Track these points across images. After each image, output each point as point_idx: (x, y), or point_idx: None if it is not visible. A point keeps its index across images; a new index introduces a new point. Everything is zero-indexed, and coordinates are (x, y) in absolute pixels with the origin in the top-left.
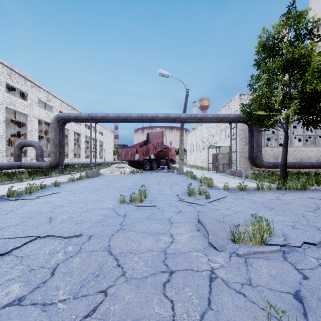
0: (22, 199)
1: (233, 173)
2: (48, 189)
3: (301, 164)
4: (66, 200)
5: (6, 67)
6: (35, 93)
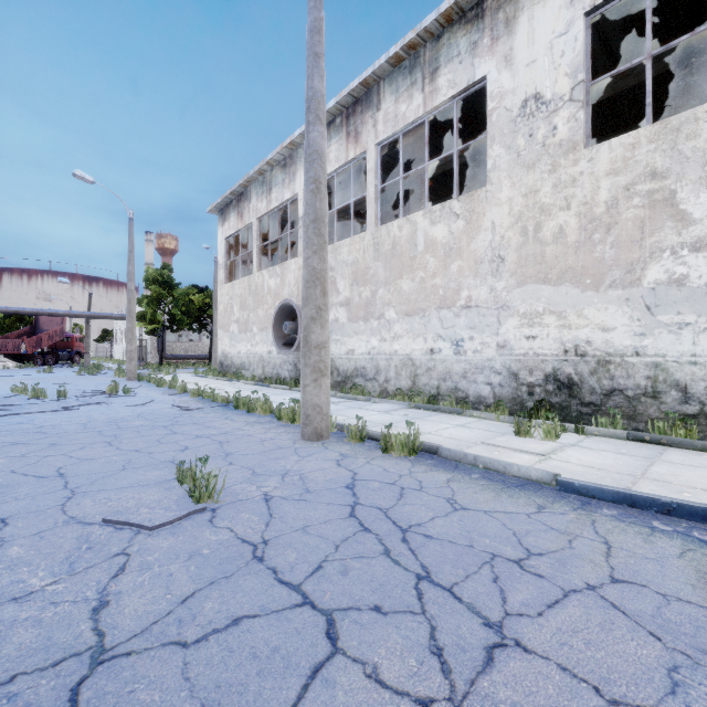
0: None
1: (139, 364)
2: None
3: (198, 356)
4: None
5: None
6: None
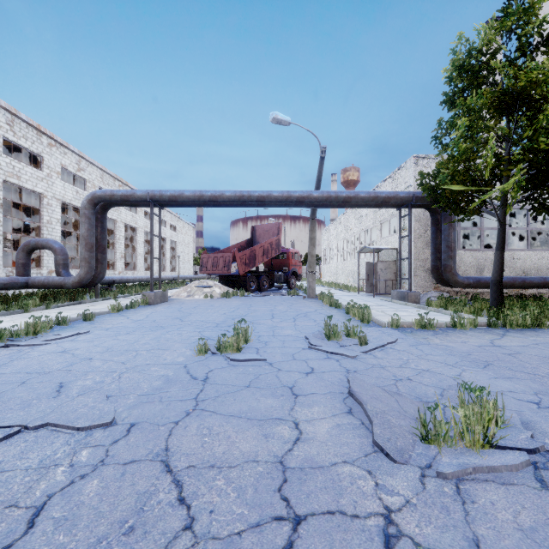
0: (16, 345)
1: (405, 297)
2: (70, 326)
3: (526, 280)
4: (99, 348)
5: (4, 110)
6: (56, 156)
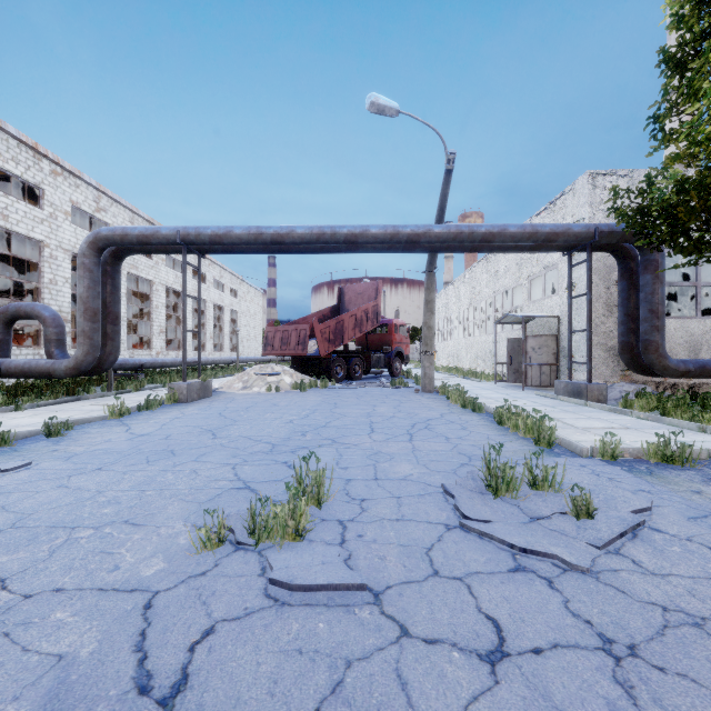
0: None
1: (581, 392)
2: (12, 449)
3: None
4: (1, 517)
5: None
6: (63, 189)
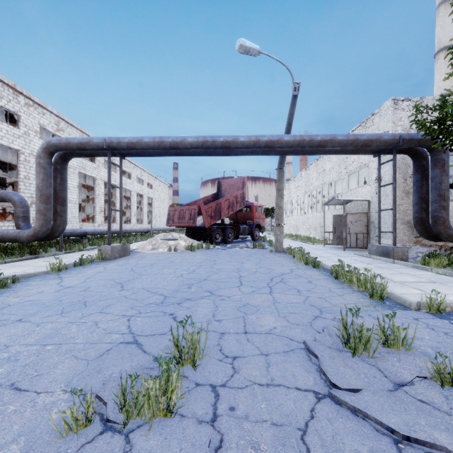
0: None
1: (389, 253)
2: None
3: None
4: None
5: None
6: (34, 115)
